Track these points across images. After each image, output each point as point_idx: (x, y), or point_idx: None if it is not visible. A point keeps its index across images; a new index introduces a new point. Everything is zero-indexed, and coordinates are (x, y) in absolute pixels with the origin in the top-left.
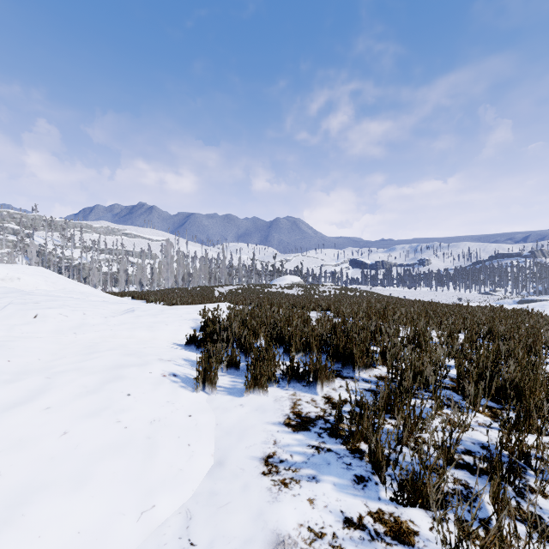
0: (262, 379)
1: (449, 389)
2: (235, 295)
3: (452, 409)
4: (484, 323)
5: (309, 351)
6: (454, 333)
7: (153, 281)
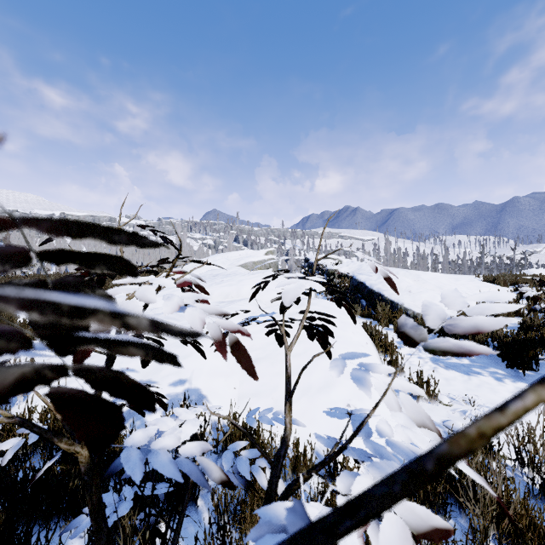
0: (526, 283)
1: None
2: None
3: None
4: None
5: None
6: None
7: None
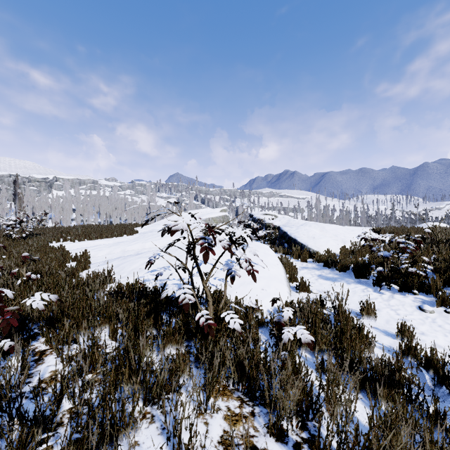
0: (398, 233)
1: None
2: None
3: None
4: None
5: None
6: None
7: None
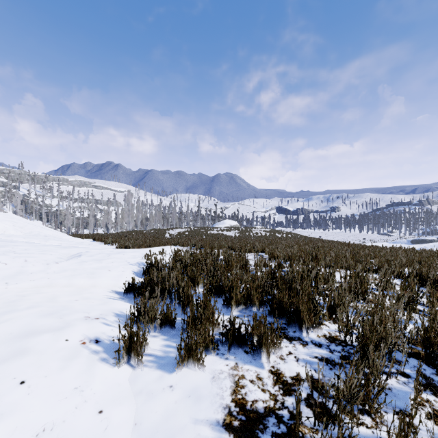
0: (197, 350)
1: (413, 355)
2: (182, 237)
3: (432, 393)
4: (404, 265)
5: (250, 303)
6: (389, 279)
7: (117, 225)
